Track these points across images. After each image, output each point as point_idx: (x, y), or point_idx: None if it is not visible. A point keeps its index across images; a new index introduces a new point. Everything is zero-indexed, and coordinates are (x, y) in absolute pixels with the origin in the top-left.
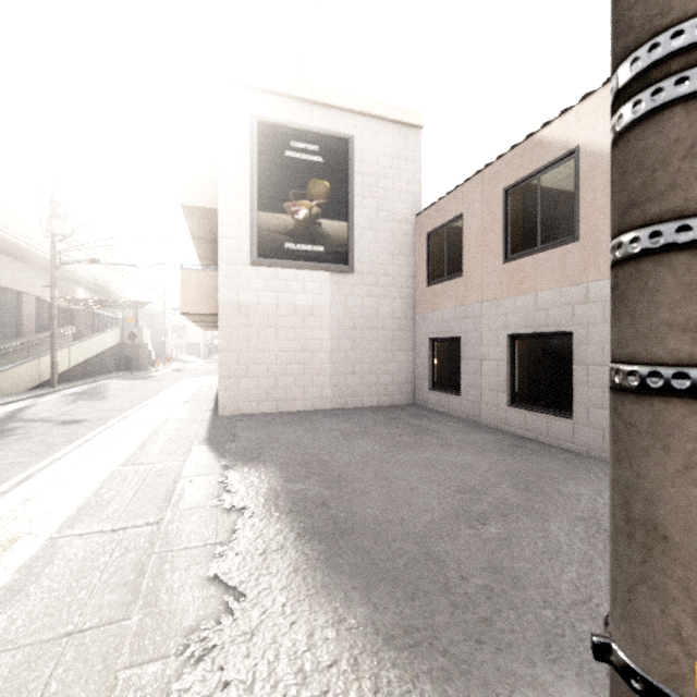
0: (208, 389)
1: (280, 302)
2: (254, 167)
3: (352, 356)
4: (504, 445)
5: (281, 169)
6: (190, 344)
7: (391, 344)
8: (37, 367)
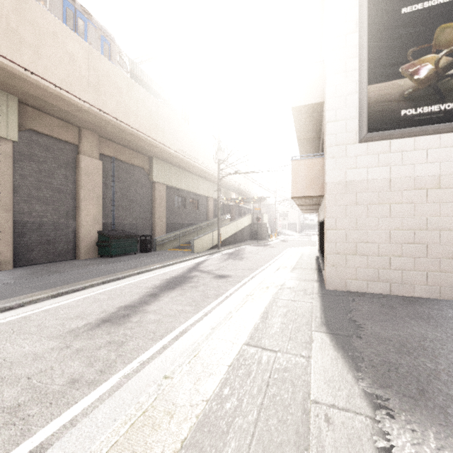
0: (308, 258)
1: (394, 176)
2: (363, 41)
3: None
4: None
5: (395, 31)
6: (289, 224)
7: None
8: (211, 237)
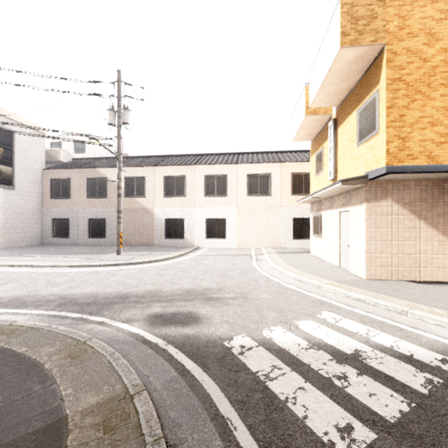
0: None
1: None
2: None
3: (14, 225)
4: (90, 247)
5: None
6: None
7: (32, 221)
8: None
